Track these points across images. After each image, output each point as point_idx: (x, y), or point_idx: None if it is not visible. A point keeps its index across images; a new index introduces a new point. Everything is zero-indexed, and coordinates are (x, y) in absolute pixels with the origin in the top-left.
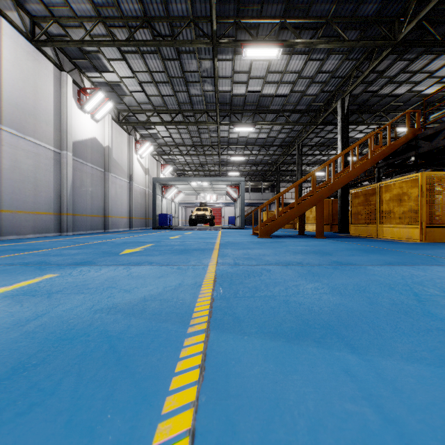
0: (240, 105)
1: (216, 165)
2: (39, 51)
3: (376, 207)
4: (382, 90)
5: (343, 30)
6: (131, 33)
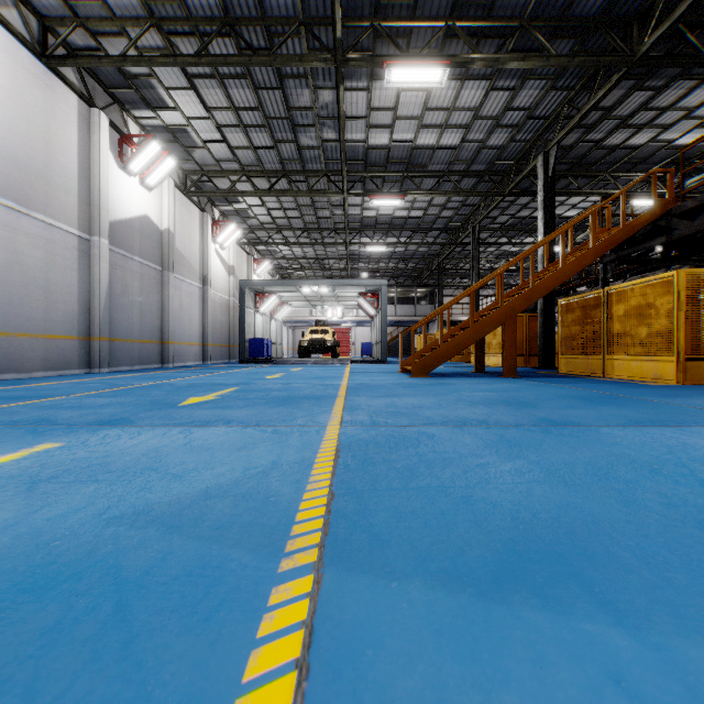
0: (380, 163)
1: (342, 260)
2: (55, 73)
3: (602, 327)
4: (610, 138)
5: (547, 40)
6: (202, 44)
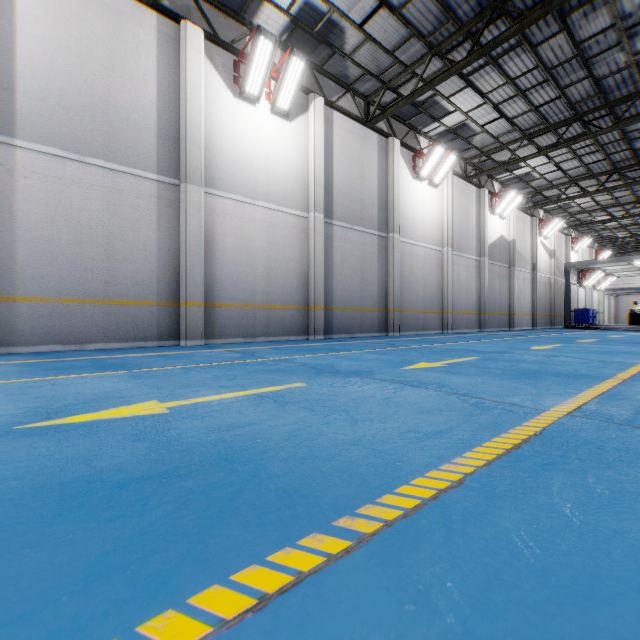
0: None
1: None
2: (469, 182)
3: None
4: None
5: None
6: (558, 138)
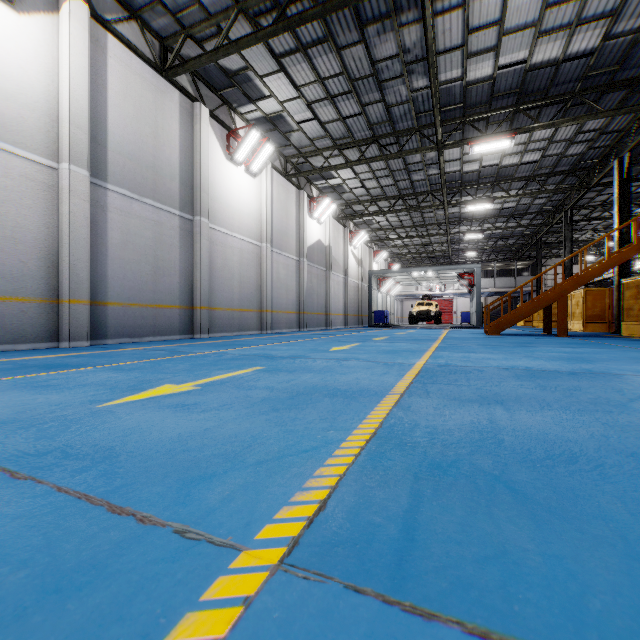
0: (473, 180)
1: (444, 244)
2: (289, 181)
3: None
4: None
5: (599, 95)
6: (361, 154)
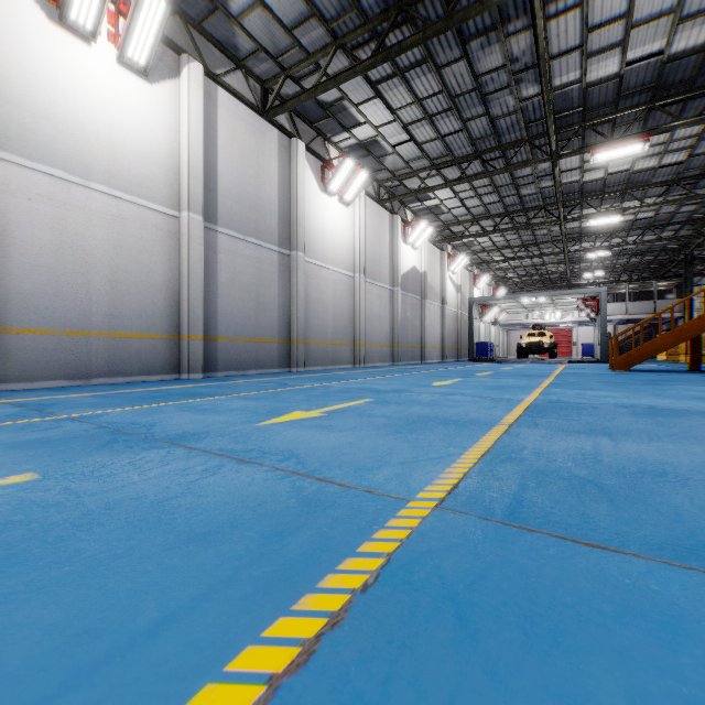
0: (596, 189)
1: (560, 264)
2: (382, 206)
3: None
4: None
5: None
6: (462, 172)
